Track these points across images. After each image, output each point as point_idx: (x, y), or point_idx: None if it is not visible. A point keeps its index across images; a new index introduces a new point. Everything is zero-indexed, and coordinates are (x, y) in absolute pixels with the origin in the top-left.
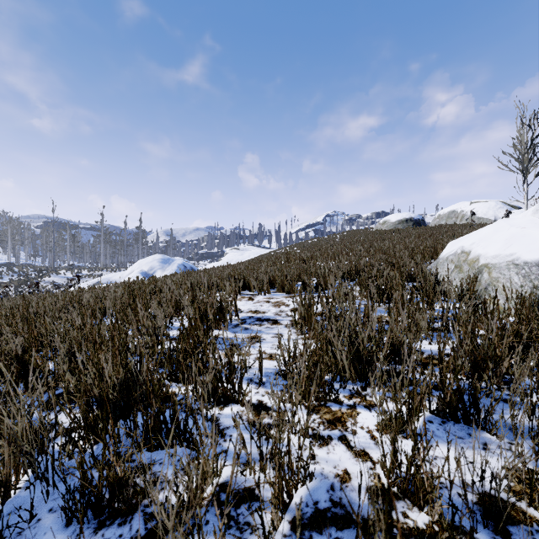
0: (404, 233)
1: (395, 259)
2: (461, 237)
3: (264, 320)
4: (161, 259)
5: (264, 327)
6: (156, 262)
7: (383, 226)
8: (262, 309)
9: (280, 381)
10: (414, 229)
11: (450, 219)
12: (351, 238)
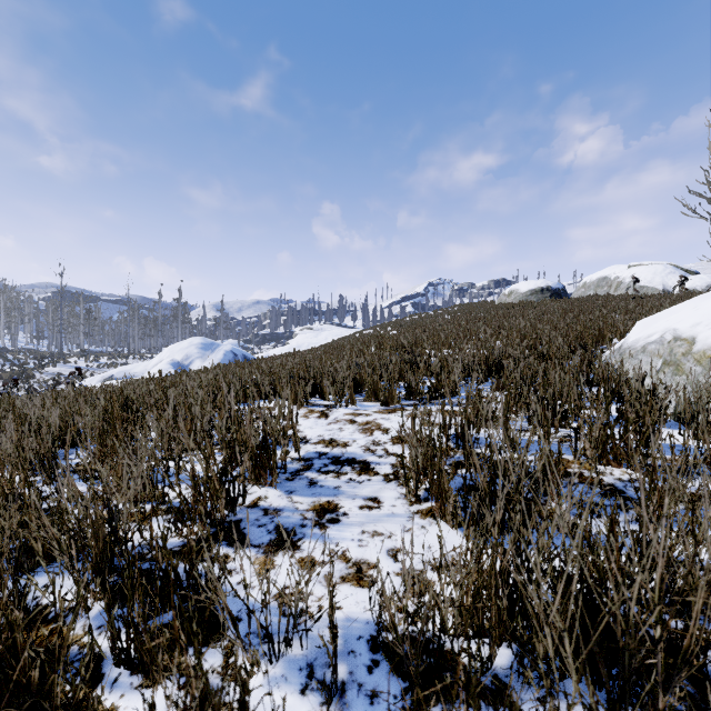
0: (541, 308)
1: (549, 348)
2: (656, 314)
3: (344, 462)
4: (201, 344)
5: (344, 479)
6: (193, 348)
7: (509, 297)
8: (342, 437)
9: (383, 677)
10: (553, 302)
11: (601, 288)
12: (467, 315)
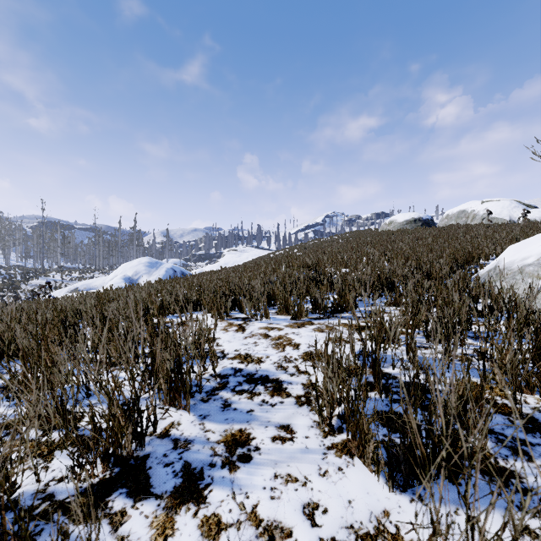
0: (416, 234)
1: (432, 268)
2: (526, 240)
3: (258, 381)
4: (147, 263)
5: (257, 401)
6: (141, 266)
7: (389, 226)
8: (256, 352)
9: None
10: (424, 230)
11: (460, 219)
12: (356, 240)
